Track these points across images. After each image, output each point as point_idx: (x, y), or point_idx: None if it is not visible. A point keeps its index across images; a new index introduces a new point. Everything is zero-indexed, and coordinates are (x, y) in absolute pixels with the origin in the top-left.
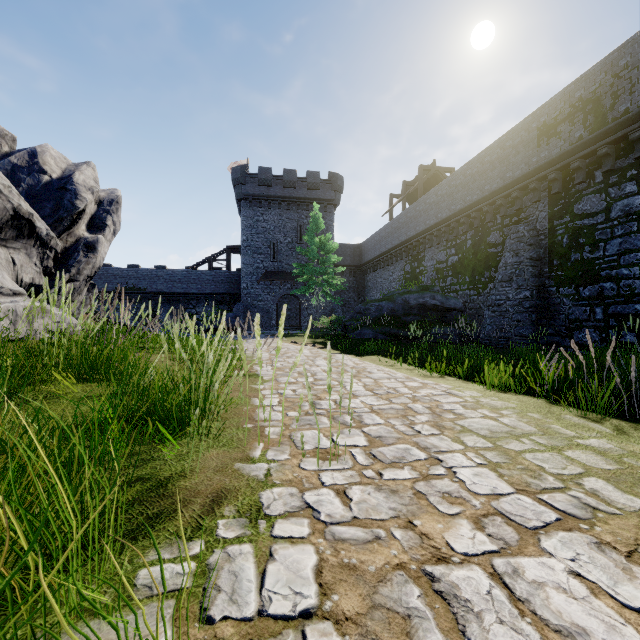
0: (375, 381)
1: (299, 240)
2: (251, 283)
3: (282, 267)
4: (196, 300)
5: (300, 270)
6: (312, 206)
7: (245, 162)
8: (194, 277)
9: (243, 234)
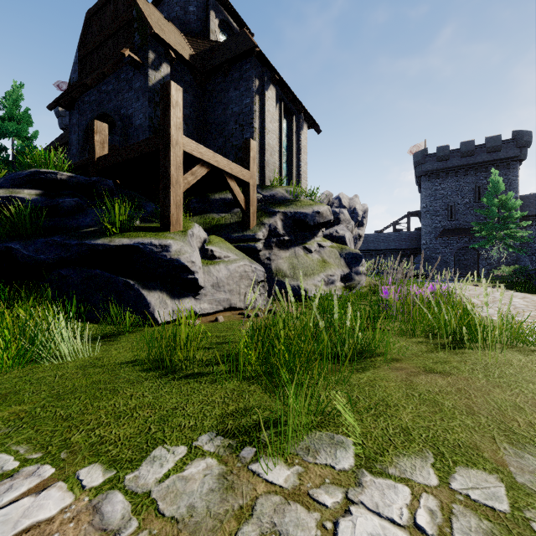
0: (532, 300)
1: (477, 199)
2: (429, 240)
3: (459, 224)
4: (383, 254)
5: (479, 227)
6: (492, 167)
7: (422, 143)
8: (382, 238)
9: (422, 202)
